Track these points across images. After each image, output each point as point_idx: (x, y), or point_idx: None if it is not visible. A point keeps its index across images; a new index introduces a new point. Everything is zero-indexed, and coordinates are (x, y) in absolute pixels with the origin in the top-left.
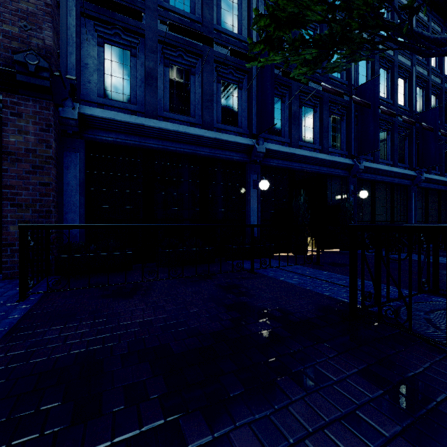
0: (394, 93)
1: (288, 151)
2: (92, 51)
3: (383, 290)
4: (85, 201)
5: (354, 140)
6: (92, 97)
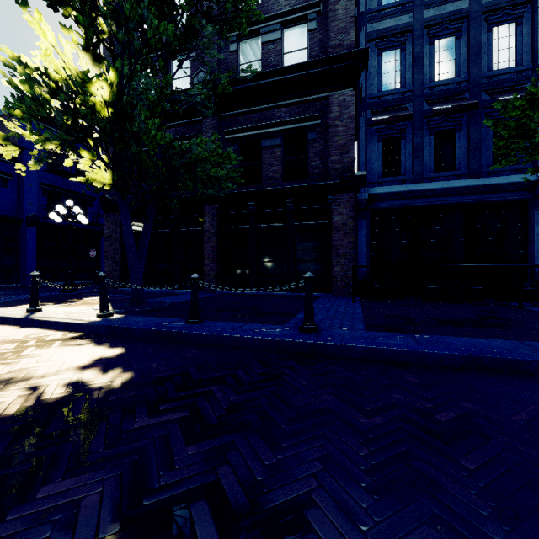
0: None
1: None
2: (374, 147)
3: None
4: (369, 251)
5: None
6: (374, 179)
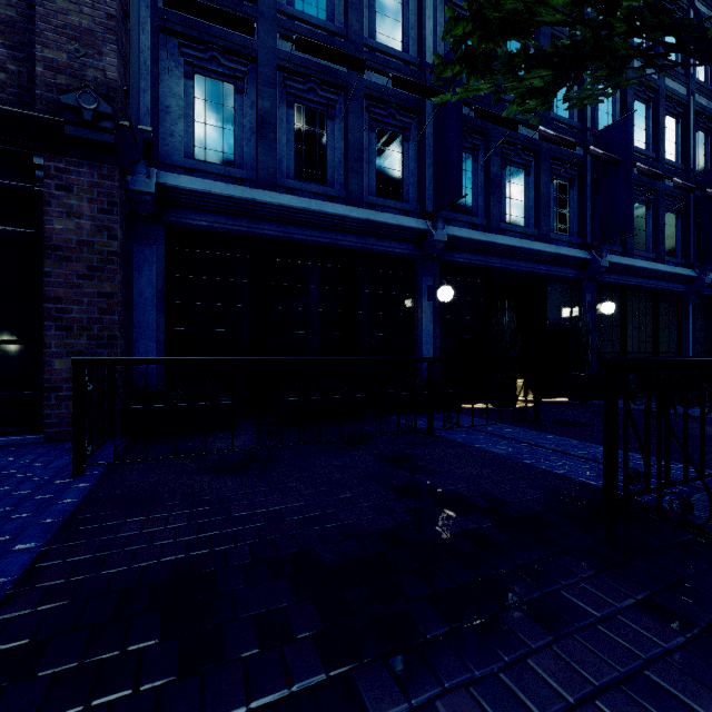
0: (658, 142)
1: (484, 240)
2: (176, 86)
3: (653, 466)
4: (166, 321)
5: (592, 220)
6: (176, 158)
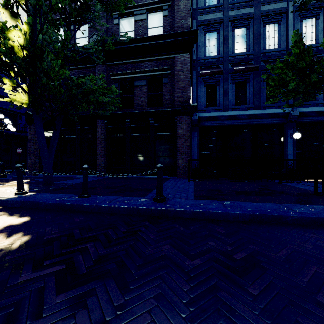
0: None
1: (321, 110)
2: (201, 89)
3: None
4: (199, 151)
5: None
6: (201, 108)
